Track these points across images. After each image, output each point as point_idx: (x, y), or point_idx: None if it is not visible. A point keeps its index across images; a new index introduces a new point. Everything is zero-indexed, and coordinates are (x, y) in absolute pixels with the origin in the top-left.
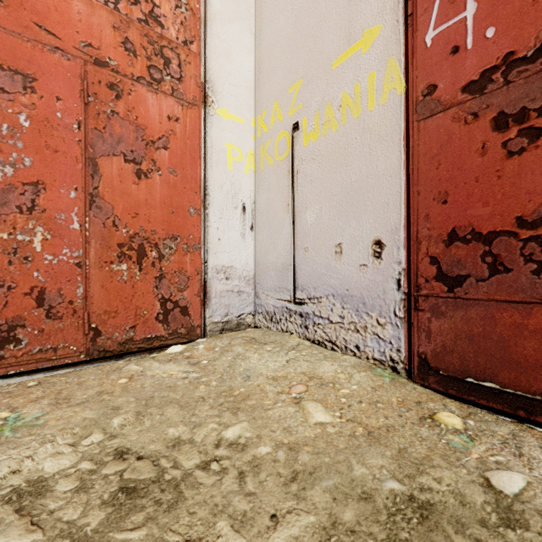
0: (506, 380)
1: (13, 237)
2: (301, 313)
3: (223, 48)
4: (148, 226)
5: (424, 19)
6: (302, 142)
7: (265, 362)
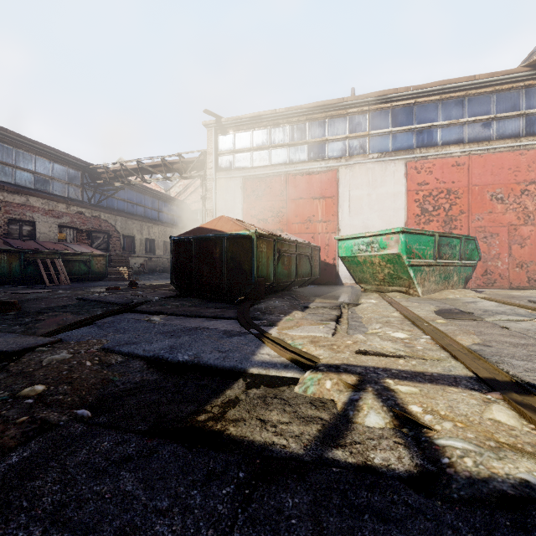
0: None
1: (495, 264)
2: None
3: None
4: (523, 259)
5: None
6: None
7: None
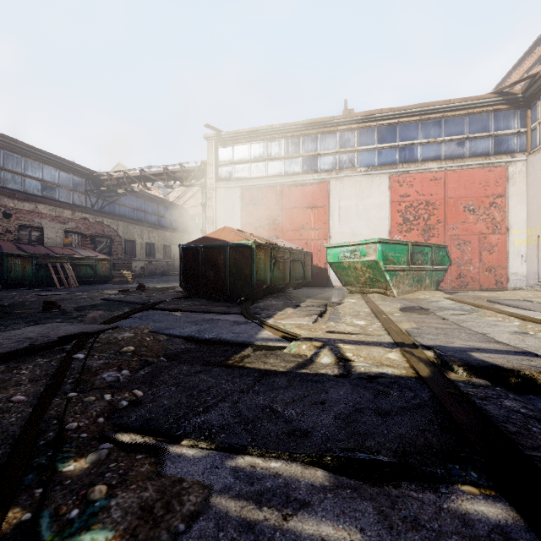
0: None
1: (467, 268)
2: (540, 285)
3: (514, 215)
4: (492, 264)
5: None
6: (540, 241)
7: (524, 293)
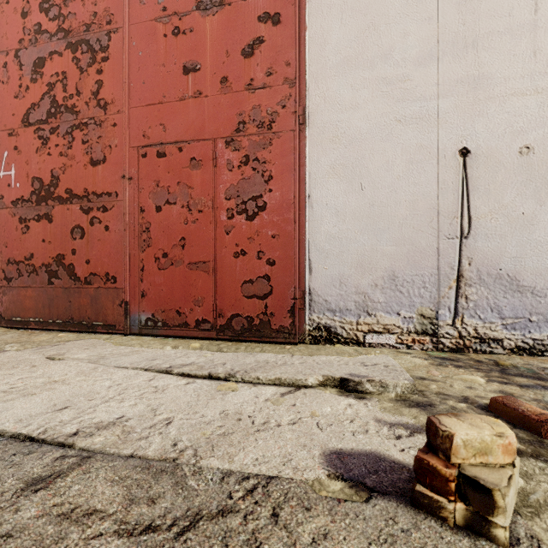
0: (23, 316)
1: None
2: None
3: None
4: None
5: (0, 165)
6: None
7: None
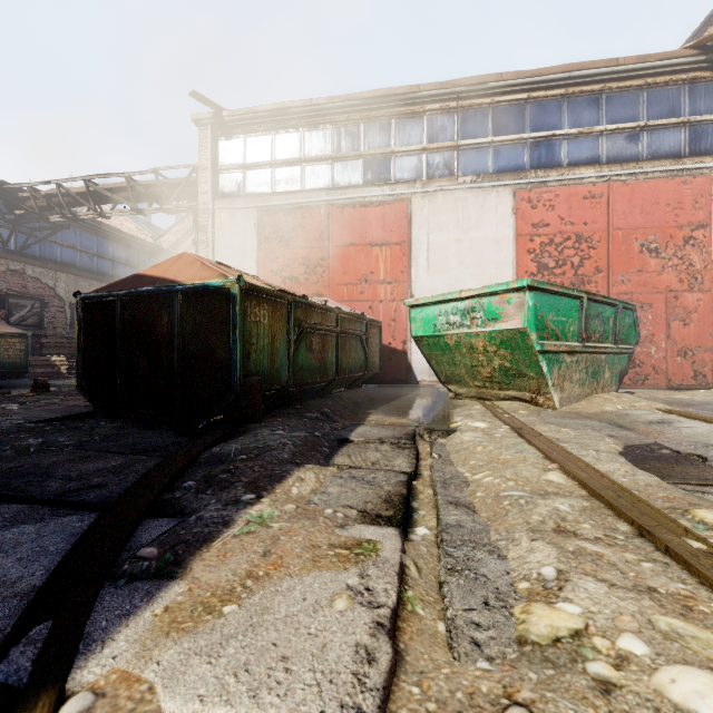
0: None
1: (647, 350)
2: None
3: None
4: (688, 343)
5: None
6: None
7: None
